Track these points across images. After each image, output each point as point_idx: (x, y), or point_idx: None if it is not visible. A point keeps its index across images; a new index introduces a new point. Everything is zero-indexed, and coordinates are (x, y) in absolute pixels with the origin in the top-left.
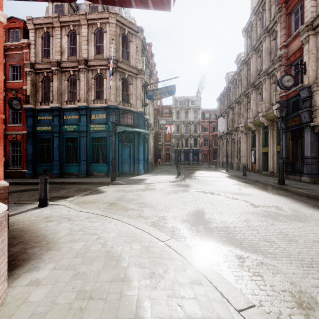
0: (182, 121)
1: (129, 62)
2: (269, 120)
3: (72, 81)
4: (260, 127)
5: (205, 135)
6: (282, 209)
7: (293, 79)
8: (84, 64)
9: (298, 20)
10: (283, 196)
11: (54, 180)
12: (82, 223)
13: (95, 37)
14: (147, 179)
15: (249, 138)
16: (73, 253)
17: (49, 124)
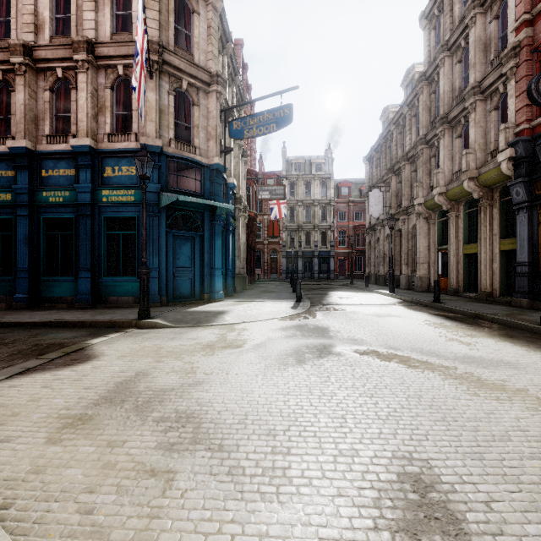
0: (299, 201)
1: (191, 56)
2: (484, 187)
3: (61, 94)
4: (460, 203)
5: (341, 227)
6: None
7: None
8: (87, 52)
9: None
10: None
11: (7, 315)
12: None
13: None
14: (227, 313)
15: (434, 228)
16: None
17: (7, 189)
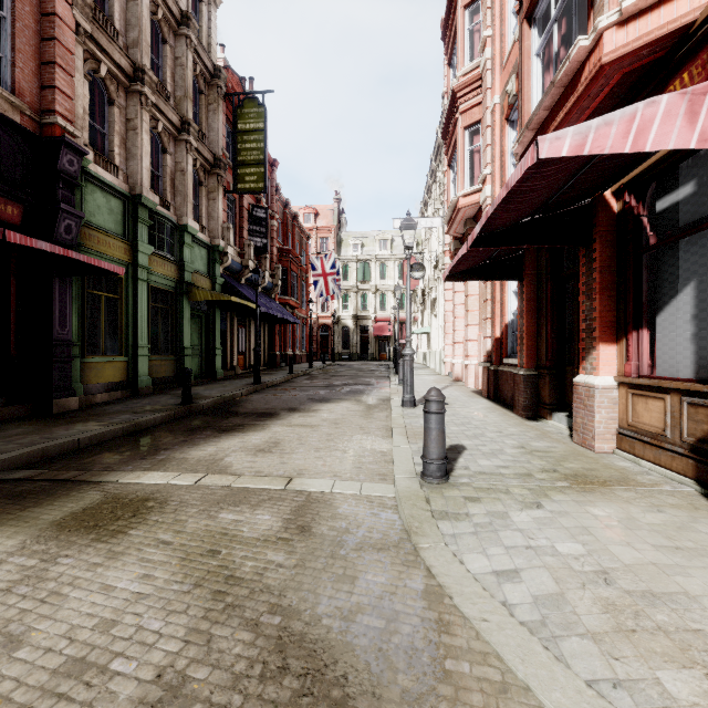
0: None
1: None
2: None
3: None
4: None
5: None
6: None
7: None
8: None
9: None
10: None
11: None
12: None
13: None
14: None
15: None
16: None
17: None
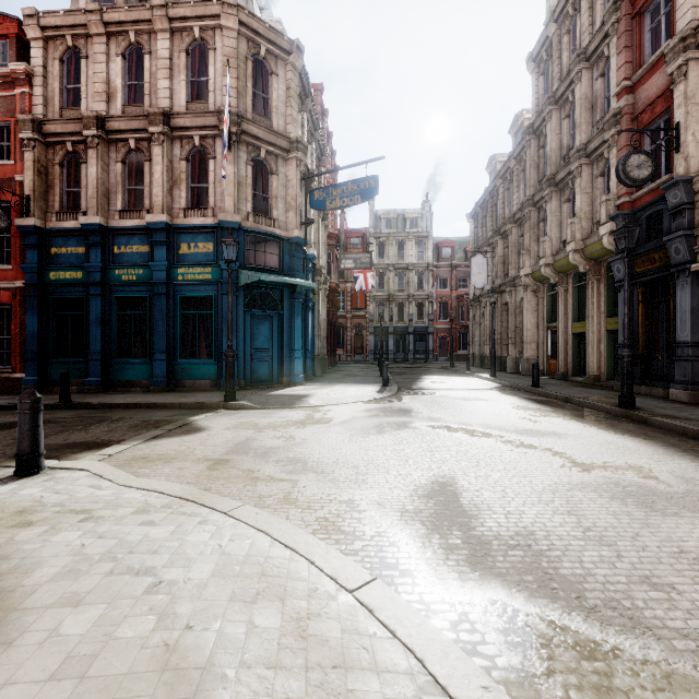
0: (390, 265)
1: (269, 121)
2: (591, 260)
3: (133, 165)
4: (569, 276)
5: (442, 296)
6: (655, 476)
7: (651, 161)
8: (163, 124)
9: (660, 28)
10: (641, 437)
11: (88, 398)
12: (119, 530)
13: (189, 60)
14: (311, 396)
15: (543, 302)
16: (52, 660)
17: (78, 266)
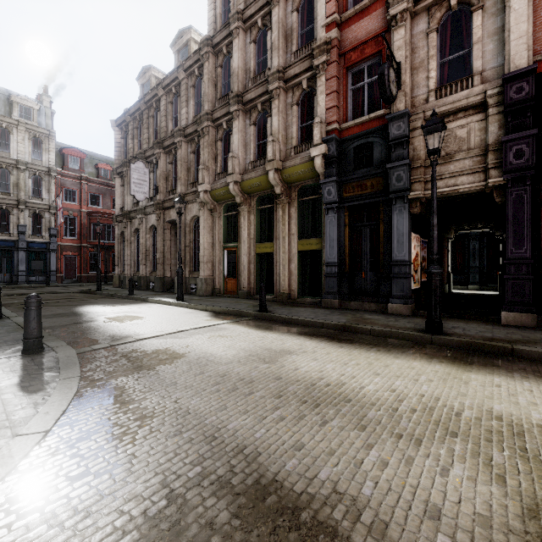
0: None
1: None
2: (285, 183)
3: None
4: (253, 198)
5: (69, 210)
6: None
7: (396, 83)
8: None
9: None
10: None
11: None
12: None
13: None
14: None
15: (220, 222)
16: None
17: None
